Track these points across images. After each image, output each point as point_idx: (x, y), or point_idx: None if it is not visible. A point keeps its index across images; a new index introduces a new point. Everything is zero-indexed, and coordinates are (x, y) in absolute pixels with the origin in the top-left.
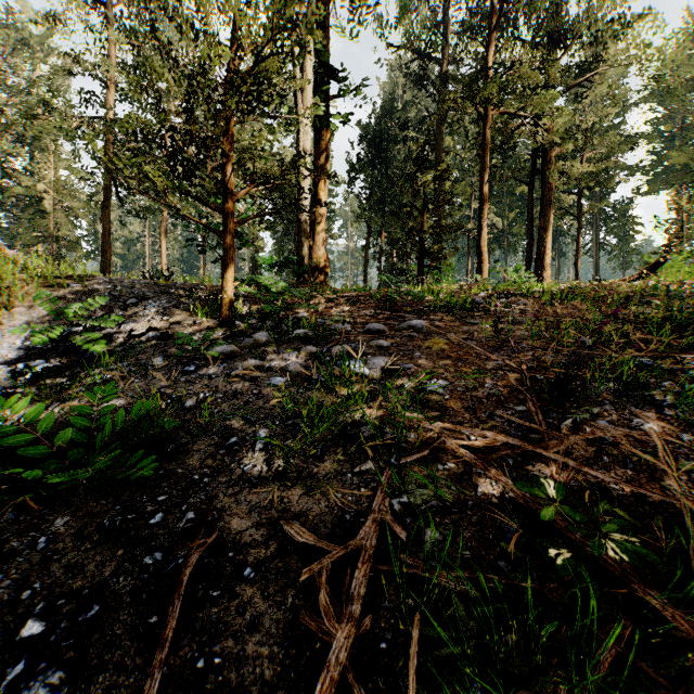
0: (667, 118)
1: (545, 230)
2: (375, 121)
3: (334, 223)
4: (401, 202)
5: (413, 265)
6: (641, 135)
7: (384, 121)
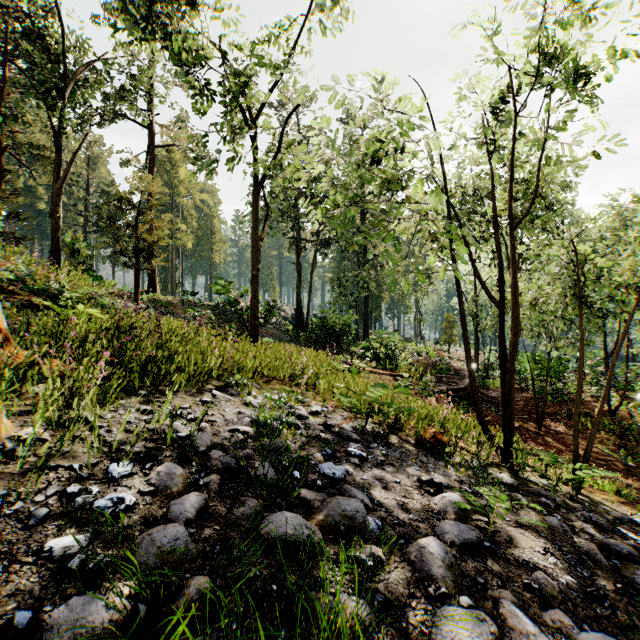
0: None
1: None
2: None
3: None
4: None
5: None
6: None
7: None
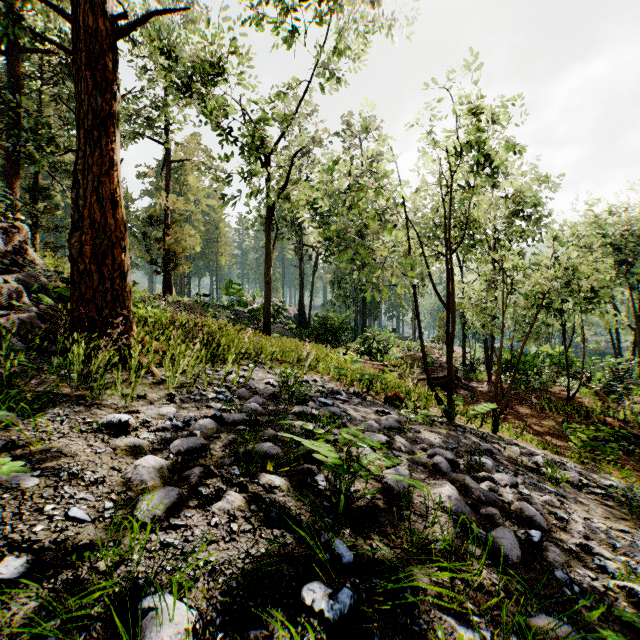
0: None
1: None
2: None
3: None
4: None
5: None
6: None
7: None
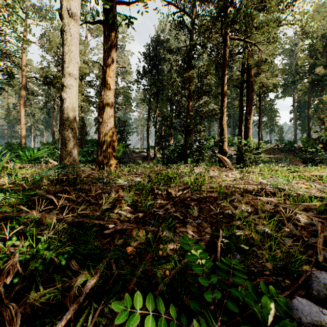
0: (289, 63)
1: (250, 114)
2: (153, 48)
3: (130, 104)
4: (168, 94)
5: (179, 135)
6: (281, 69)
7: (158, 48)
